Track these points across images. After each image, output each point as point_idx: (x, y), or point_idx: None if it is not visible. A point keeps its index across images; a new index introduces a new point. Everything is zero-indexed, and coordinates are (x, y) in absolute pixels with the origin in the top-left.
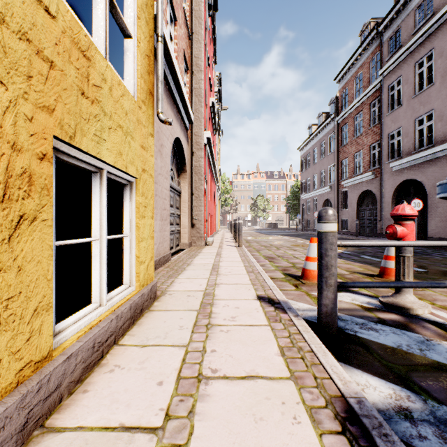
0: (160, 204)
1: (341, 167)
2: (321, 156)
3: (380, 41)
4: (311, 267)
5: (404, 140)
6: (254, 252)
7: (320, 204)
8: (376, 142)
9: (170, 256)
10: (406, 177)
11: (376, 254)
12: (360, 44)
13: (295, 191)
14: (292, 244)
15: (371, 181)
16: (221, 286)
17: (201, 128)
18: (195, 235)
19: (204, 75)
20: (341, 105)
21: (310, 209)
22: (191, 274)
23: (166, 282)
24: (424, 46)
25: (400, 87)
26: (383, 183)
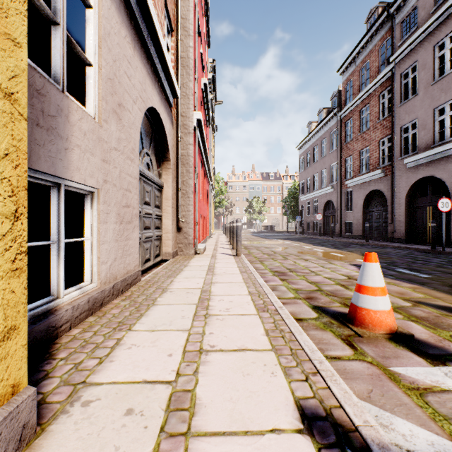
0: (116, 198)
1: (344, 166)
2: (322, 154)
3: (392, 25)
4: (371, 304)
5: (420, 133)
6: (257, 263)
7: (321, 205)
8: (386, 137)
9: (138, 276)
10: (424, 174)
11: (412, 266)
12: (367, 29)
13: (292, 192)
14: (299, 251)
15: (380, 180)
16: (212, 361)
17: (190, 107)
18: (182, 241)
19: (194, 42)
20: (344, 98)
21: (310, 211)
22: (160, 316)
23: (103, 345)
24: (446, 25)
25: (416, 74)
26: (395, 181)
